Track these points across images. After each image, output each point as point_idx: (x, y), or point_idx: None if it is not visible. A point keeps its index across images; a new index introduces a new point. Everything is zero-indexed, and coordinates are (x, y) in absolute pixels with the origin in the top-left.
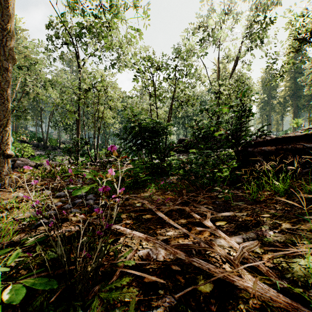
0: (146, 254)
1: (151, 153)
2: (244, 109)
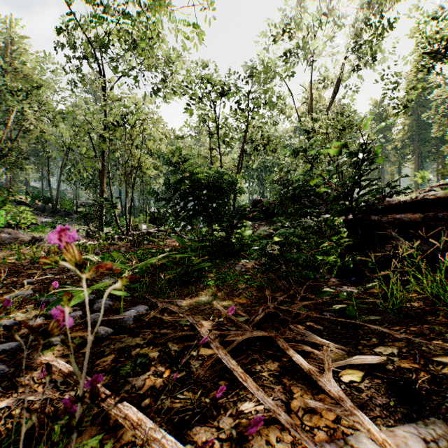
0: None
1: (211, 223)
2: (367, 151)
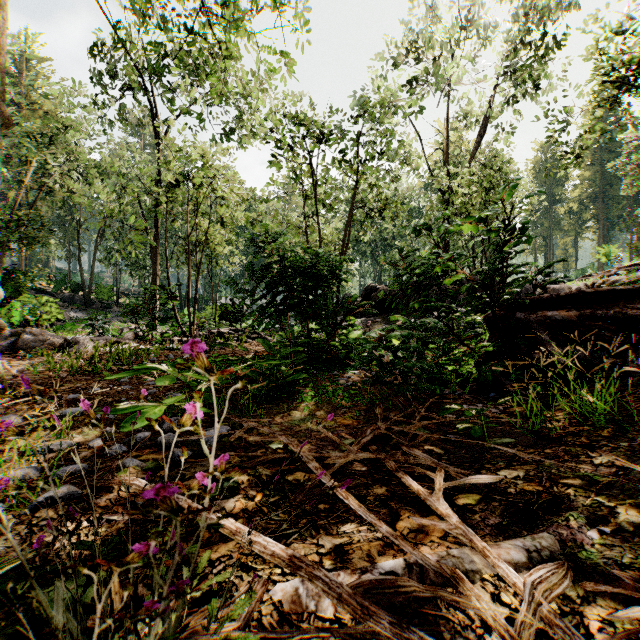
0: (292, 597)
1: (307, 321)
2: (510, 229)
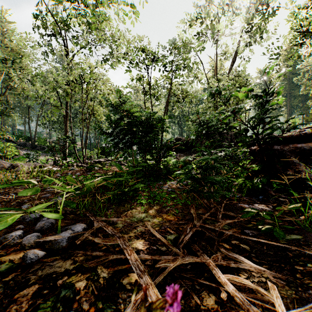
0: None
1: (144, 153)
2: (273, 92)
